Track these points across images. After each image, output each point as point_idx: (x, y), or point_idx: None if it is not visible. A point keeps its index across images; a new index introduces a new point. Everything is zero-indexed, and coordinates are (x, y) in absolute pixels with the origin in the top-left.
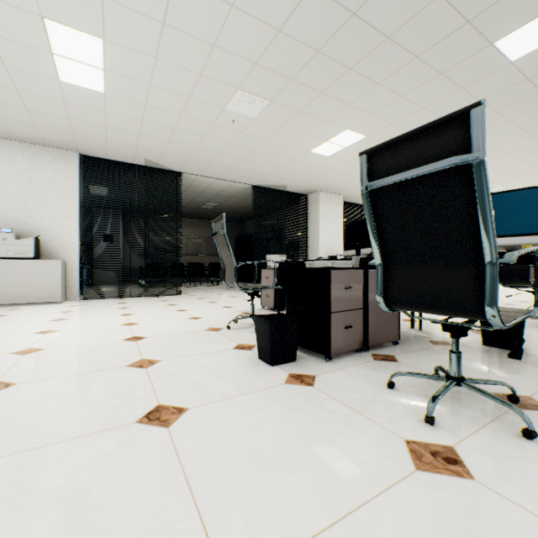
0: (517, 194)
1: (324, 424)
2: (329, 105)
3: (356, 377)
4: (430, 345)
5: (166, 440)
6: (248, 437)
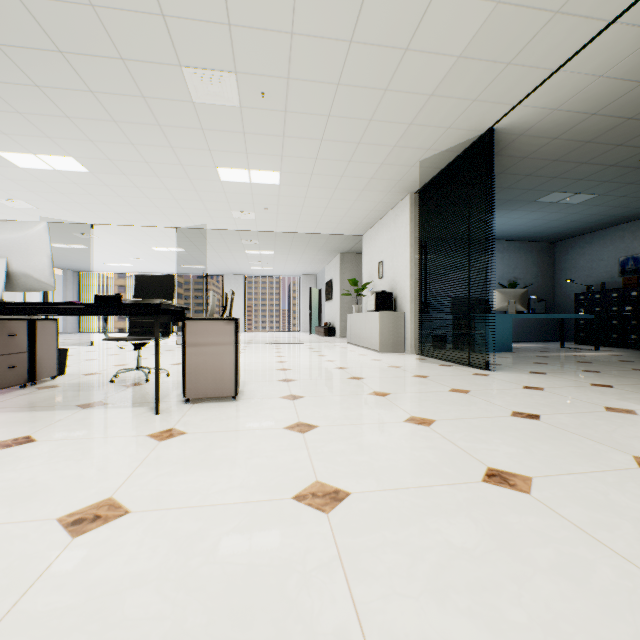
0: None
1: None
2: None
3: None
4: None
5: None
6: None
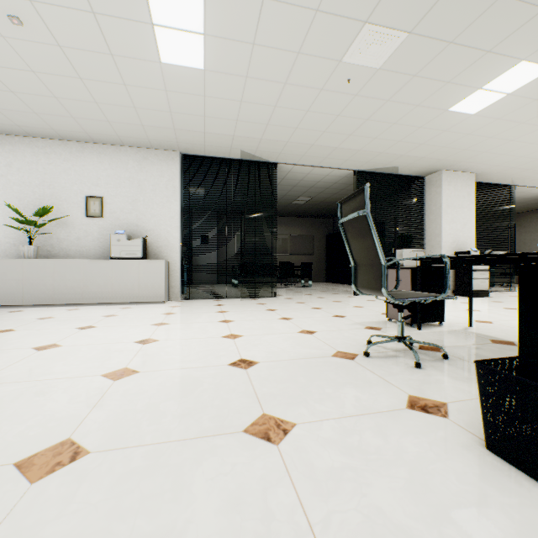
0: None
1: None
2: (507, 18)
3: None
4: None
5: None
6: None
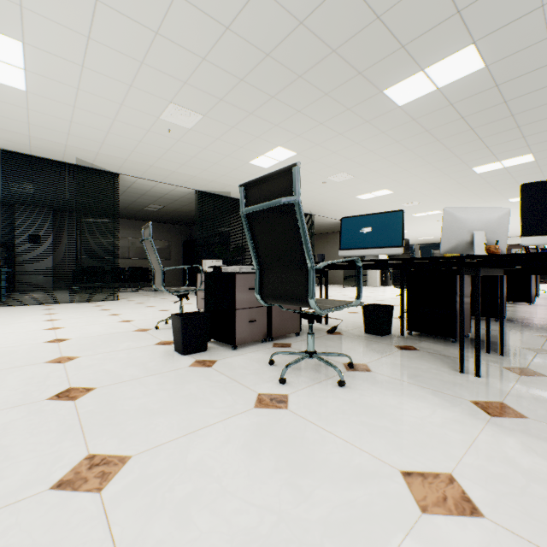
0: (385, 216)
1: (206, 389)
2: (260, 124)
3: (250, 359)
4: (325, 335)
5: (70, 408)
6: (141, 401)
